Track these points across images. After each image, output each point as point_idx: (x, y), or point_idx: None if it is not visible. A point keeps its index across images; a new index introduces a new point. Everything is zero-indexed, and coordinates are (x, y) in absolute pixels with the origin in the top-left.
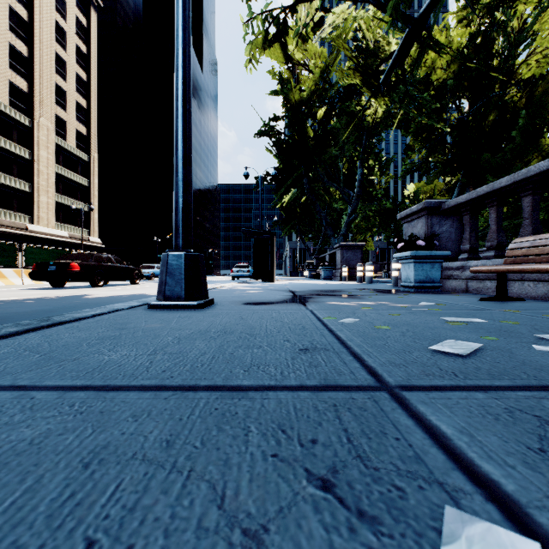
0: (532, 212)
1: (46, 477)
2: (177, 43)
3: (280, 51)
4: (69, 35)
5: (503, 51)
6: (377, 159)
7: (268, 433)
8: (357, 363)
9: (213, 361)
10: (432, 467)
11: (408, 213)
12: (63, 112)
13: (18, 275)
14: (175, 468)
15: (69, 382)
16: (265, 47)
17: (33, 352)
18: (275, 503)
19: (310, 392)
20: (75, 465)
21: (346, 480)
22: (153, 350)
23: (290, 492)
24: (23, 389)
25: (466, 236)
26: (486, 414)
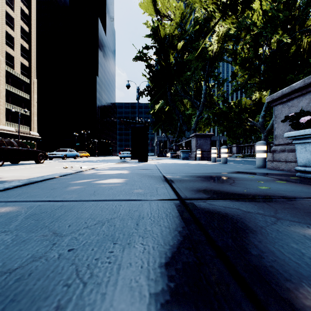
0: None
1: None
2: None
3: (151, 7)
4: (16, 1)
5: (302, 5)
6: (216, 79)
7: None
8: None
9: None
10: None
11: (286, 92)
12: (11, 50)
13: None
14: None
15: None
16: None
17: None
18: None
19: None
20: None
21: None
22: None
23: None
24: None
25: None
26: None
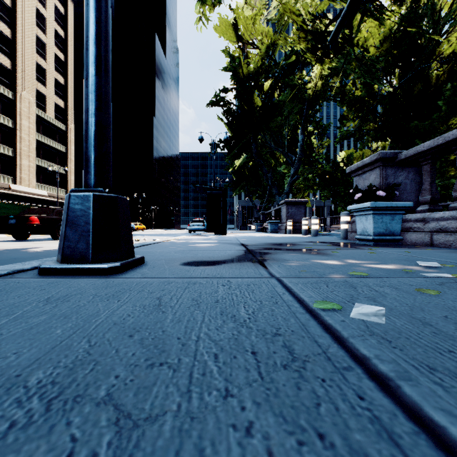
0: None
1: None
2: None
3: (231, 31)
4: (49, 21)
5: (429, 29)
6: (317, 126)
7: None
8: None
9: None
10: None
11: (360, 165)
12: (43, 88)
13: None
14: None
15: None
16: (216, 5)
17: None
18: None
19: None
20: None
21: None
22: None
23: None
24: None
25: (425, 186)
26: None
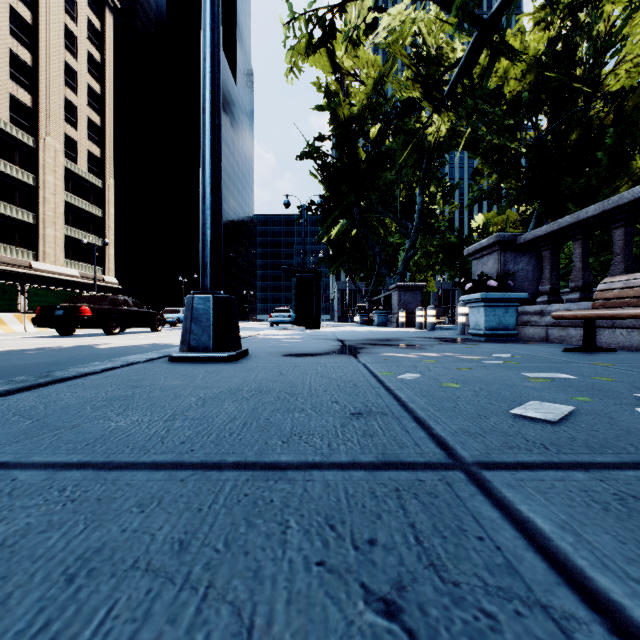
0: (624, 246)
1: (15, 597)
2: (205, 45)
3: (326, 58)
4: (81, 41)
5: (587, 59)
6: (440, 185)
7: (313, 530)
8: (422, 431)
9: (244, 429)
10: (531, 582)
11: (477, 248)
12: (72, 131)
13: (20, 321)
14: (188, 583)
15: (62, 457)
16: (309, 53)
17: (23, 417)
18: (322, 638)
19: (365, 471)
20: (55, 578)
21: (416, 602)
22: (172, 414)
23: (342, 621)
24: (4, 467)
25: (545, 275)
26: (592, 502)
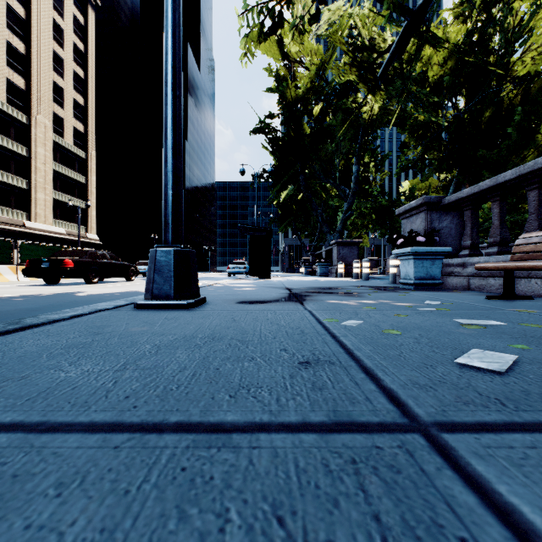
0: (538, 206)
1: None
2: (167, 24)
3: (276, 48)
4: (67, 33)
5: (499, 48)
6: (373, 155)
7: (257, 526)
8: (371, 383)
9: (192, 381)
10: None
11: (407, 208)
12: (60, 110)
13: (13, 272)
14: None
15: None
16: (261, 40)
17: None
18: None
19: (316, 434)
20: None
21: None
22: (124, 363)
23: None
24: None
25: (467, 232)
26: None
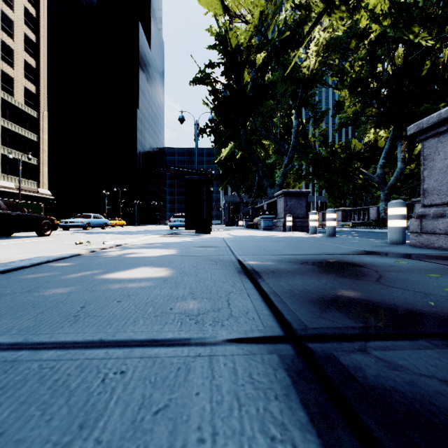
0: None
1: None
2: None
3: (217, 2)
4: None
5: None
6: (313, 110)
7: None
8: None
9: None
10: None
11: (447, 114)
12: (9, 69)
13: None
14: None
15: None
16: None
17: None
18: None
19: None
20: None
21: None
22: None
23: None
24: None
25: None
26: None
